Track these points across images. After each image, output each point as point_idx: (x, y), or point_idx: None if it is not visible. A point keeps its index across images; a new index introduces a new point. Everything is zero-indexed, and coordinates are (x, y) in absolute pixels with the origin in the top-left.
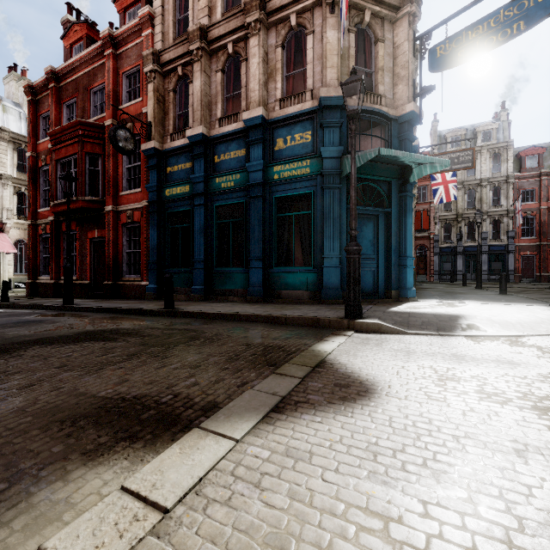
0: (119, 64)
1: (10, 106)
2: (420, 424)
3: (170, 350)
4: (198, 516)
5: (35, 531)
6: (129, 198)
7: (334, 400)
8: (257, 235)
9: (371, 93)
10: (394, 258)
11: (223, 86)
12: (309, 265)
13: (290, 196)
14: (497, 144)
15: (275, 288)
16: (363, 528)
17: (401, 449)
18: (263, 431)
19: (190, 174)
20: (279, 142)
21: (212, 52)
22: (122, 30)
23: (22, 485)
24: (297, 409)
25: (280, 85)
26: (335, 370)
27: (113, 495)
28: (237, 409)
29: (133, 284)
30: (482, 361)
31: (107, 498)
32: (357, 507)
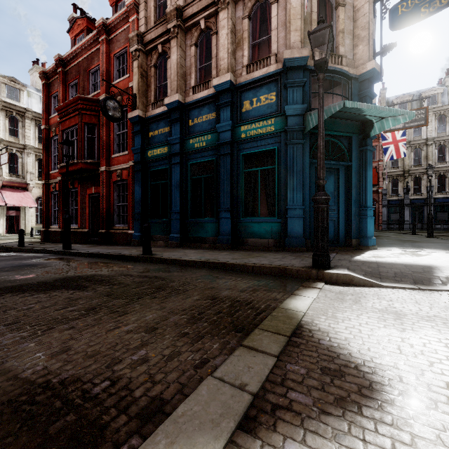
0: (110, 48)
1: (33, 91)
2: None
3: (132, 303)
4: None
5: None
6: (118, 160)
7: (329, 407)
8: (226, 188)
9: (332, 54)
10: (354, 208)
11: (197, 58)
12: (274, 215)
13: (256, 152)
14: (442, 107)
15: (242, 236)
16: None
17: None
18: None
19: (168, 137)
20: (246, 104)
21: (187, 30)
22: (113, 18)
23: None
24: (277, 425)
25: (247, 52)
26: (317, 342)
27: None
28: (187, 423)
29: (122, 232)
30: None
31: None
32: None
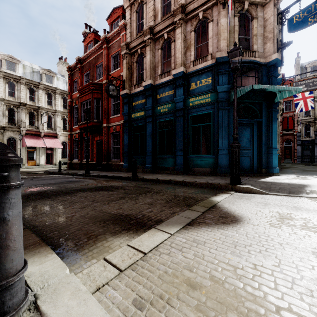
0: (109, 52)
1: (60, 77)
2: (262, 236)
3: (138, 196)
4: (157, 257)
5: (101, 254)
6: (114, 120)
7: (218, 223)
8: (180, 137)
9: (249, 50)
10: (264, 149)
11: (162, 57)
12: (210, 153)
13: (199, 115)
14: None
15: (190, 166)
16: (224, 269)
17: (249, 245)
18: (183, 232)
19: (144, 105)
20: (192, 85)
21: (156, 39)
22: (111, 34)
23: (92, 240)
24: (199, 225)
25: (193, 53)
26: (221, 210)
27: (125, 246)
28: (171, 222)
29: (116, 164)
30: (312, 211)
31: (123, 247)
32: (223, 262)
